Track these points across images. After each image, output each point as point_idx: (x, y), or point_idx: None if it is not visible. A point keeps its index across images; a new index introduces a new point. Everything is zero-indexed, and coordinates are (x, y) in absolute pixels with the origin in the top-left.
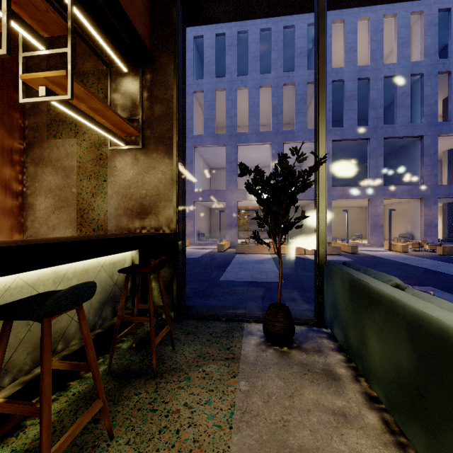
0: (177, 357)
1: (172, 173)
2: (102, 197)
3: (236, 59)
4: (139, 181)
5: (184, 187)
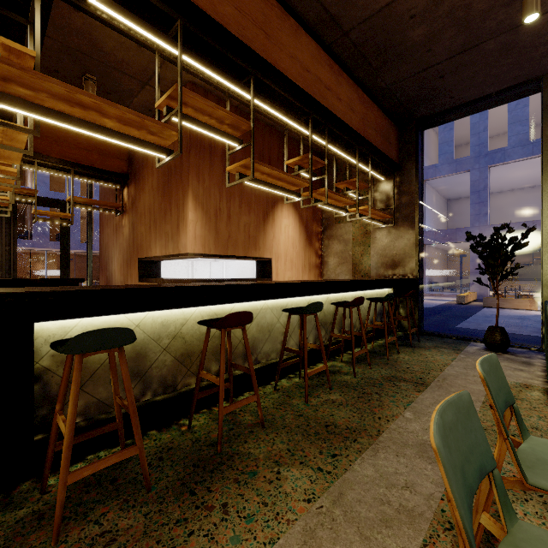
0: (421, 344)
1: (414, 239)
2: (367, 256)
3: None
4: (391, 246)
5: (422, 246)
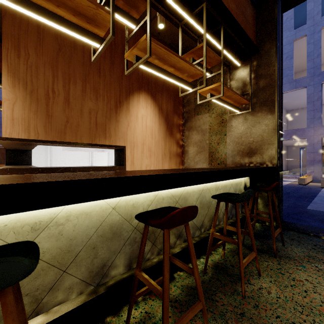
0: (288, 251)
1: (274, 124)
2: (223, 144)
3: (320, 0)
4: (248, 133)
5: (281, 133)
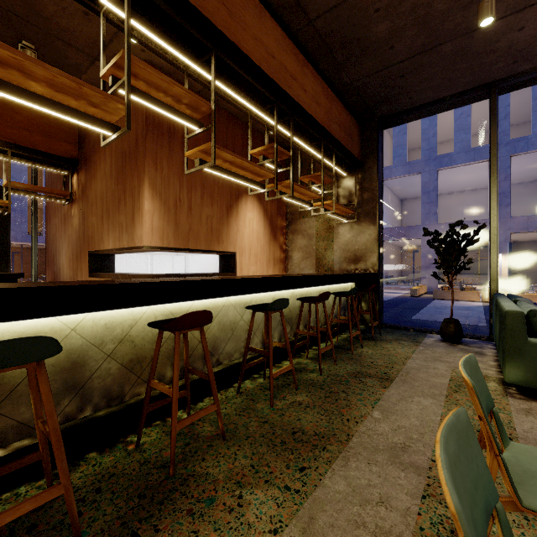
0: (383, 337)
1: (375, 235)
2: (330, 251)
3: None
4: (354, 241)
5: (382, 241)
